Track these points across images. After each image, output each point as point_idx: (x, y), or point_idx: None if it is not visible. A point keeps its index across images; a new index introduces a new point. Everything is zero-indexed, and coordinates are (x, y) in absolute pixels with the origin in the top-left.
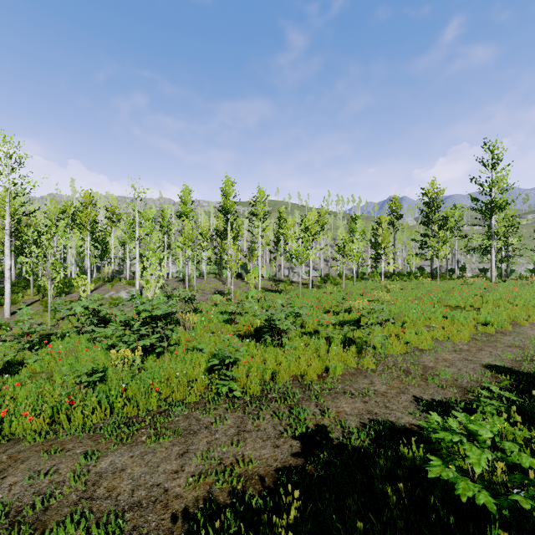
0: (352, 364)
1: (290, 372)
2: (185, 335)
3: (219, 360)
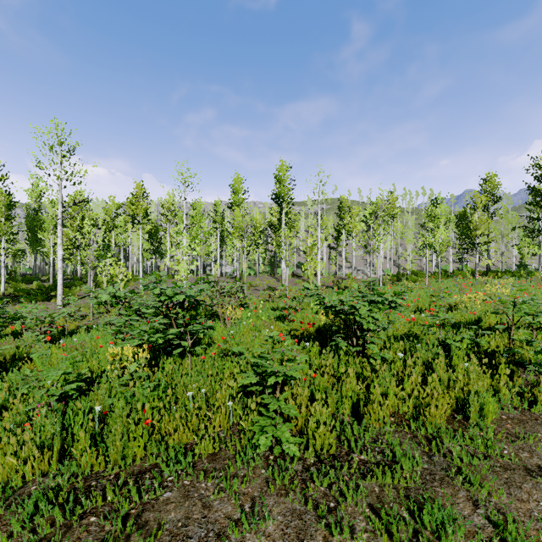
0: (507, 398)
1: (388, 406)
2: (223, 333)
3: (258, 376)
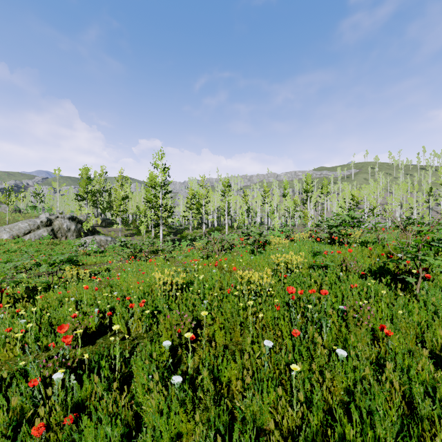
0: None
1: None
2: None
3: None
